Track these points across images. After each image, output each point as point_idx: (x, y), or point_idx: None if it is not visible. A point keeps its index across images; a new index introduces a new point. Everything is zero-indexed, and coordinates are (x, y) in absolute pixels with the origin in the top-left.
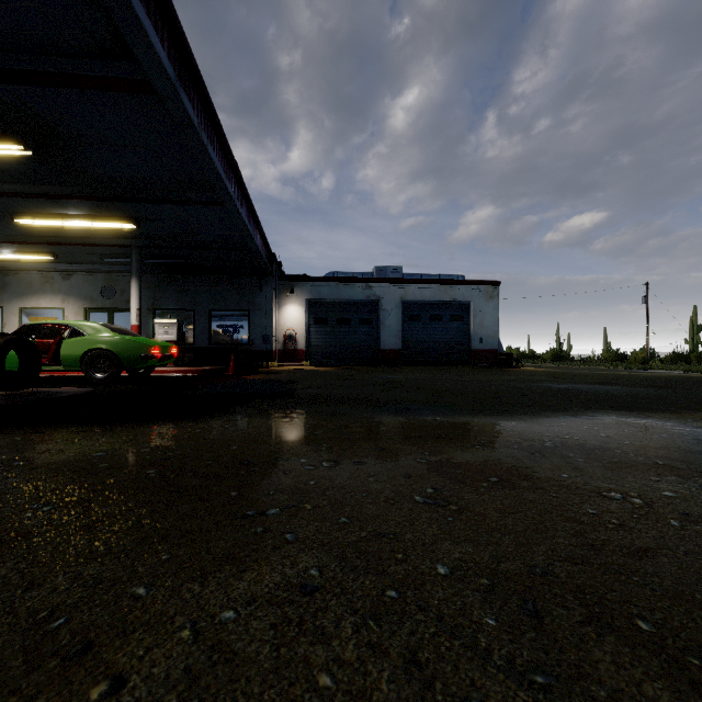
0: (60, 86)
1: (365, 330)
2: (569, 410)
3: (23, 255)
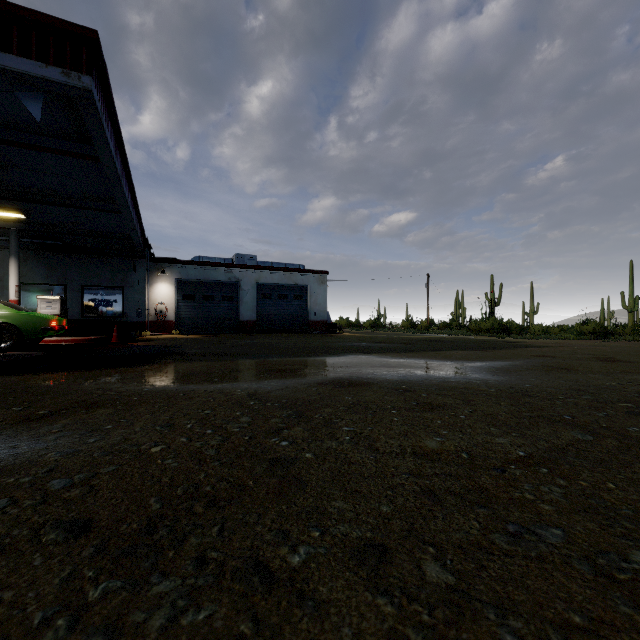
0: (25, 148)
1: (227, 305)
2: (340, 354)
3: None
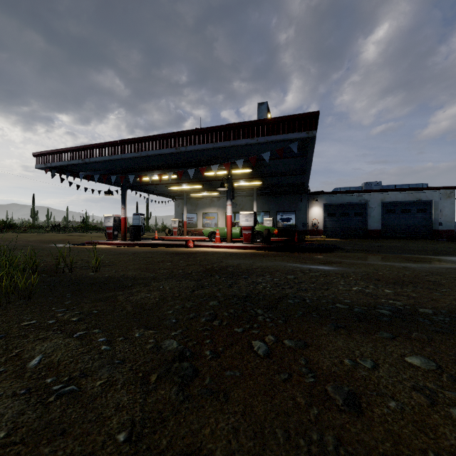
0: (278, 159)
1: (358, 219)
2: None
3: (209, 193)
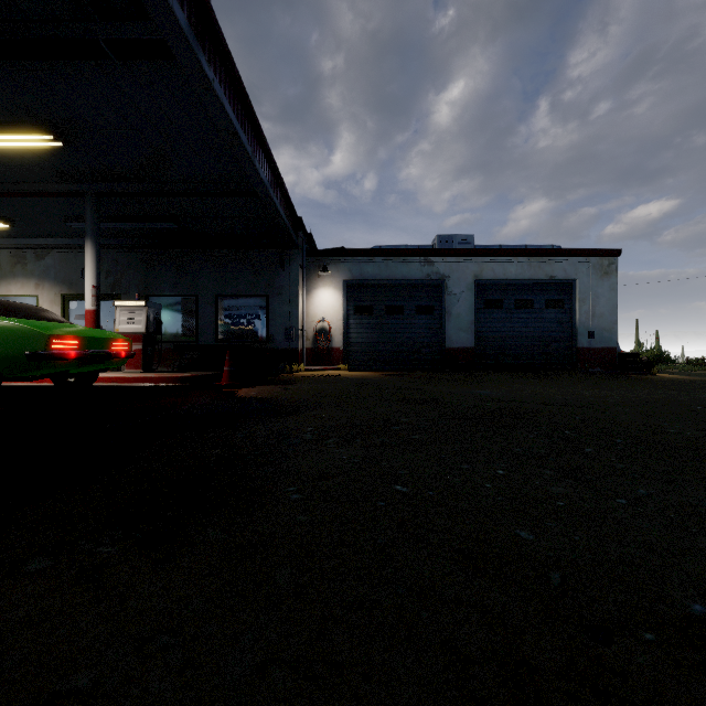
0: None
1: (424, 322)
2: None
3: None
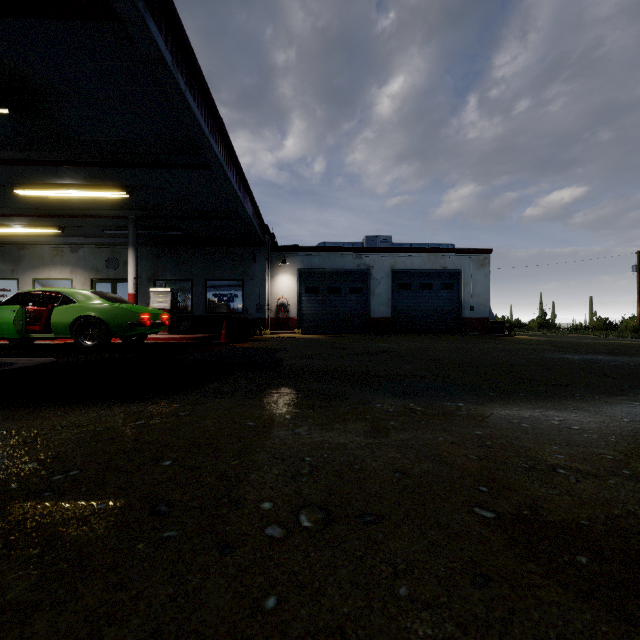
0: (13, 15)
1: (355, 299)
2: (629, 393)
3: (33, 228)
